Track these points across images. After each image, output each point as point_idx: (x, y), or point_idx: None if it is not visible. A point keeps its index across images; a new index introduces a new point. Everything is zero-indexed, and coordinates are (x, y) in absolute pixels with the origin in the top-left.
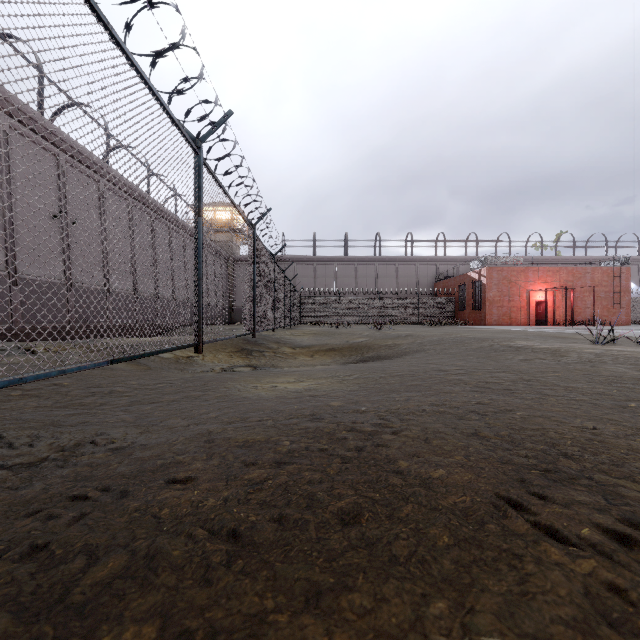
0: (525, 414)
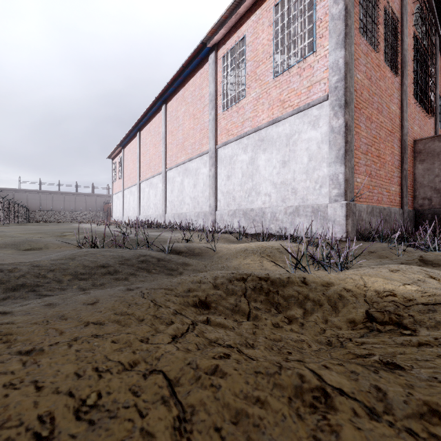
0: None
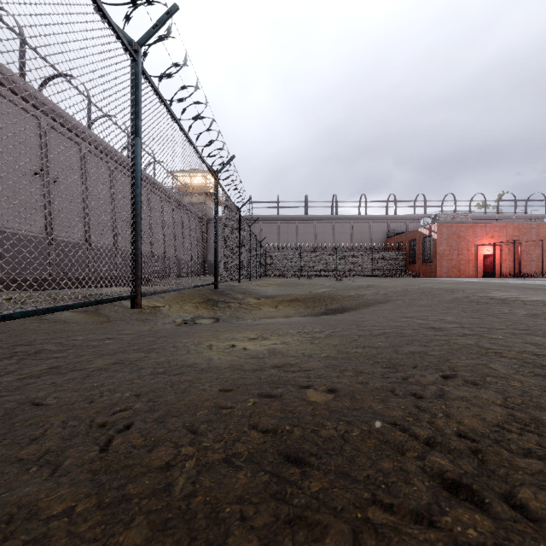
0: None
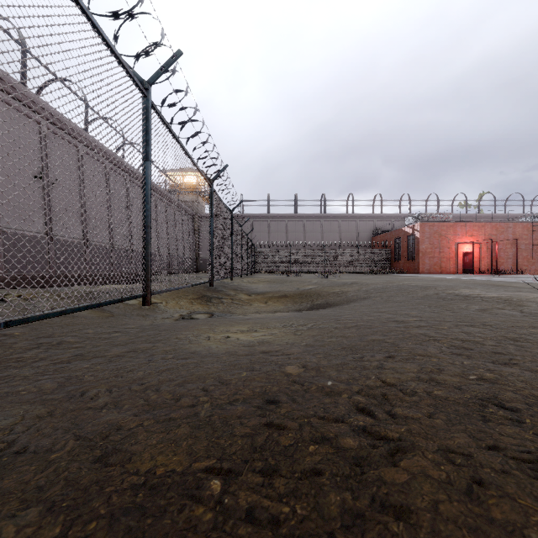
0: None
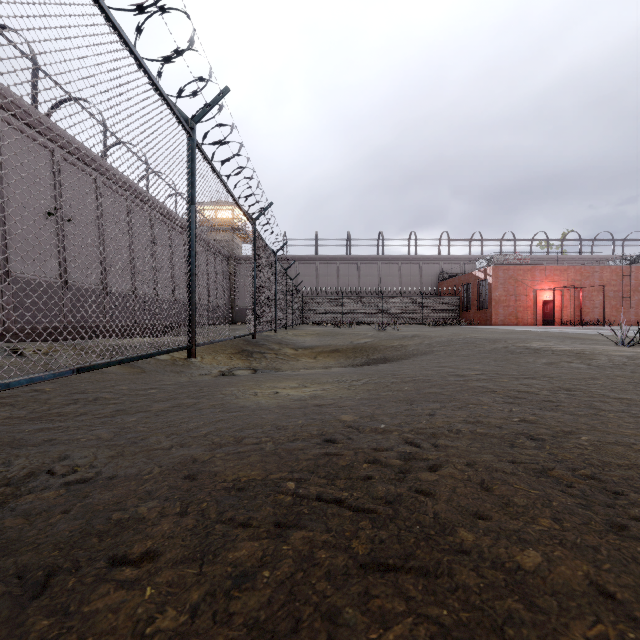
0: (594, 439)
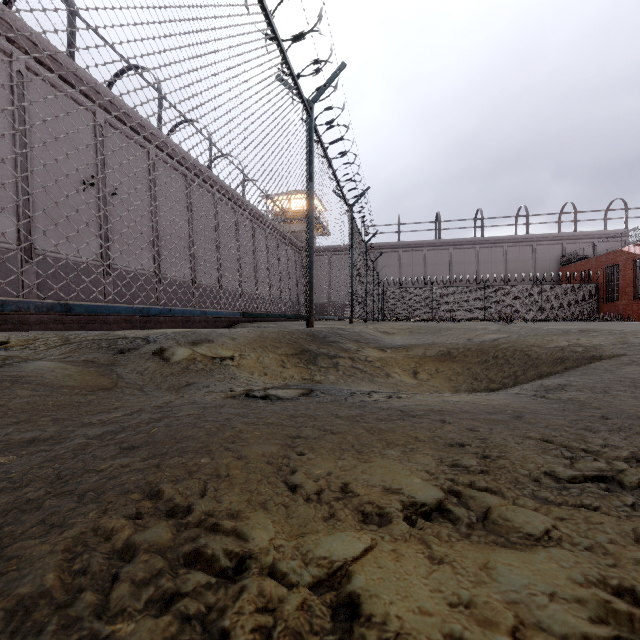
0: None
